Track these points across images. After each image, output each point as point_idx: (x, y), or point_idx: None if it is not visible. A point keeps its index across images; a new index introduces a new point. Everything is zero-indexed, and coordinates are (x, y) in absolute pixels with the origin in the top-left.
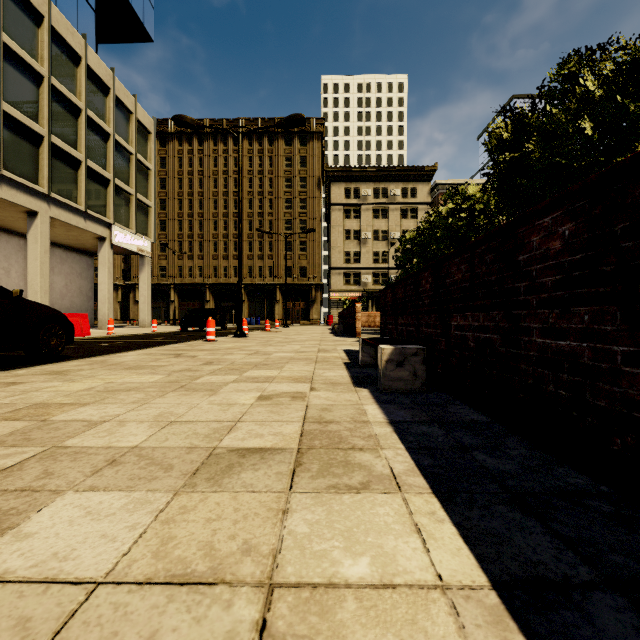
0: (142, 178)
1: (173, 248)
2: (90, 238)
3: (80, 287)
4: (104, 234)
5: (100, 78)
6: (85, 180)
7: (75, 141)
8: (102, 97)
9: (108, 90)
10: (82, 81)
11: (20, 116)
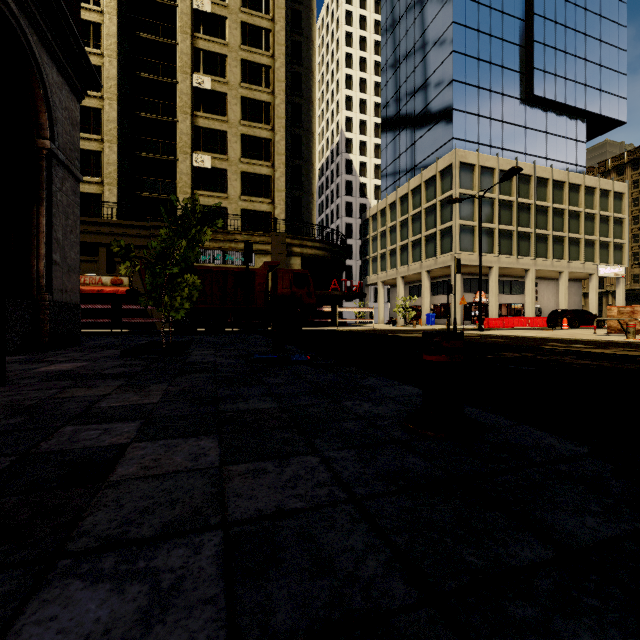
0: (617, 227)
1: None
2: (583, 275)
3: (574, 301)
4: (592, 272)
5: (590, 187)
6: (583, 247)
7: (578, 229)
8: (591, 195)
9: (595, 189)
10: (582, 197)
11: (558, 233)
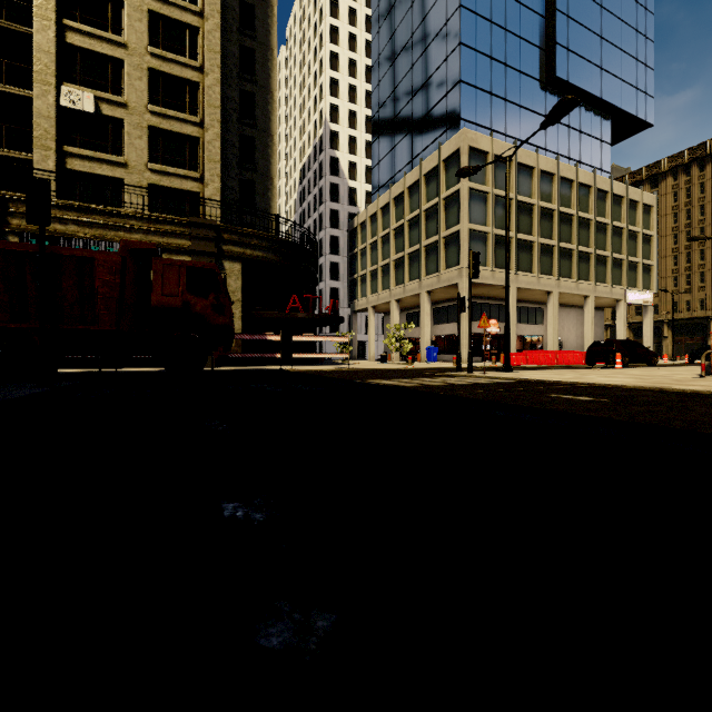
0: (645, 245)
1: (666, 285)
2: (609, 301)
3: (596, 333)
4: (620, 297)
5: (618, 195)
6: (611, 267)
7: (605, 245)
8: (619, 206)
9: (623, 198)
10: (609, 206)
11: (583, 249)
